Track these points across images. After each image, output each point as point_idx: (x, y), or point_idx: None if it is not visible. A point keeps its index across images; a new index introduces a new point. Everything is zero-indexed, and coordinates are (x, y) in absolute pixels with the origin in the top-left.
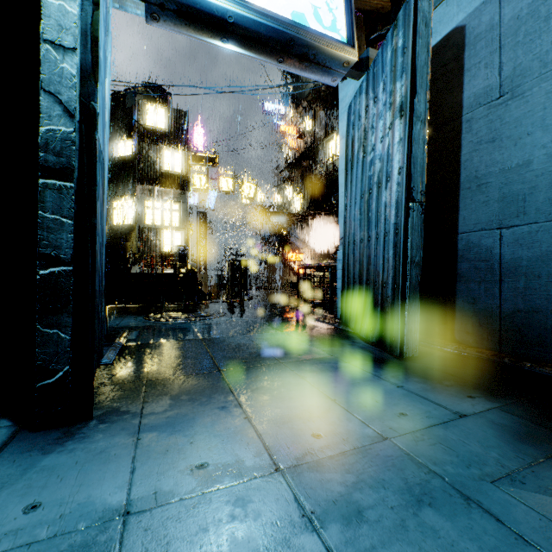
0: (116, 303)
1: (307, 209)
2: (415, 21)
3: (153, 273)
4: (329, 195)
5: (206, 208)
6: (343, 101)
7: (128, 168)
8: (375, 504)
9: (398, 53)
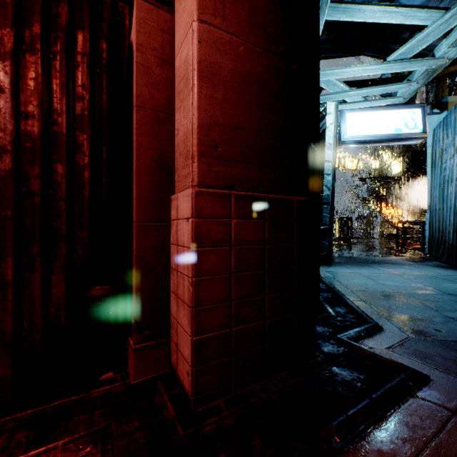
0: None
1: (406, 171)
2: None
3: None
4: None
5: None
6: (430, 124)
7: None
8: (417, 277)
9: (456, 122)
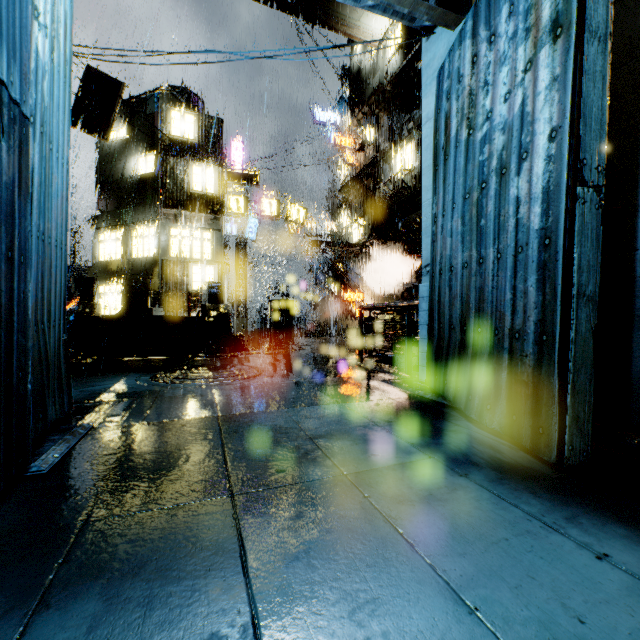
0: (124, 355)
1: (368, 237)
2: None
3: (175, 317)
4: (396, 220)
5: (246, 238)
6: (429, 66)
7: (149, 188)
8: None
9: None
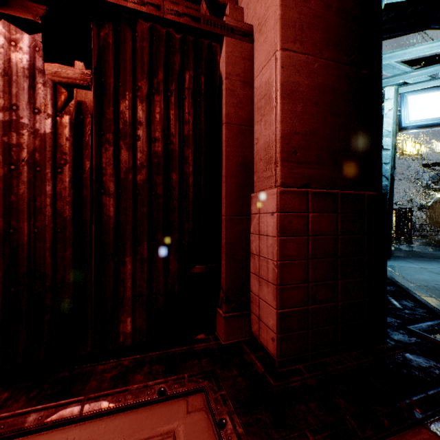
0: None
1: None
2: None
3: None
4: None
5: None
6: None
7: None
8: None
9: None
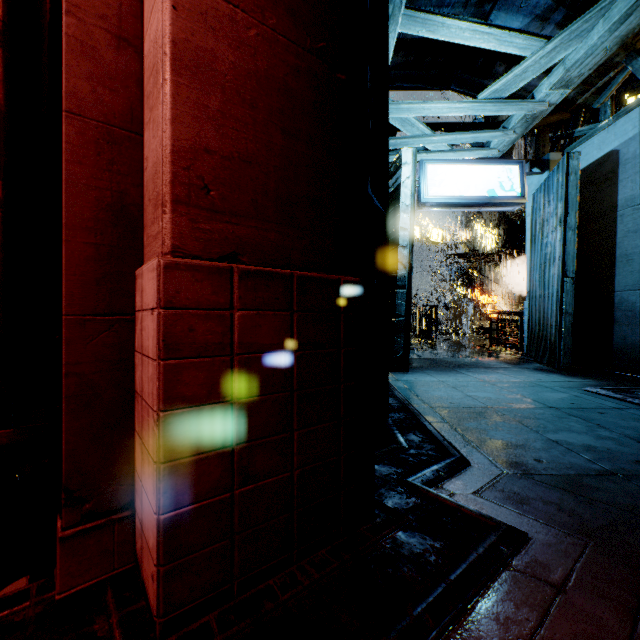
0: None
1: (502, 247)
2: (567, 173)
3: None
4: None
5: None
6: (529, 187)
7: None
8: (514, 385)
9: (559, 186)
